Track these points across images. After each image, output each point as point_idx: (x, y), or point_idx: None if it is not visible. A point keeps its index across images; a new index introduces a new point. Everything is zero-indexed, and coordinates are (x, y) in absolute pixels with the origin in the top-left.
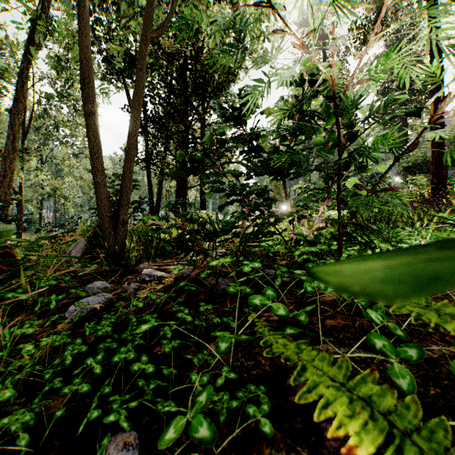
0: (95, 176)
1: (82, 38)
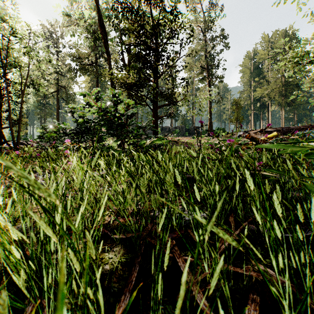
0: (13, 136)
1: (10, 107)
